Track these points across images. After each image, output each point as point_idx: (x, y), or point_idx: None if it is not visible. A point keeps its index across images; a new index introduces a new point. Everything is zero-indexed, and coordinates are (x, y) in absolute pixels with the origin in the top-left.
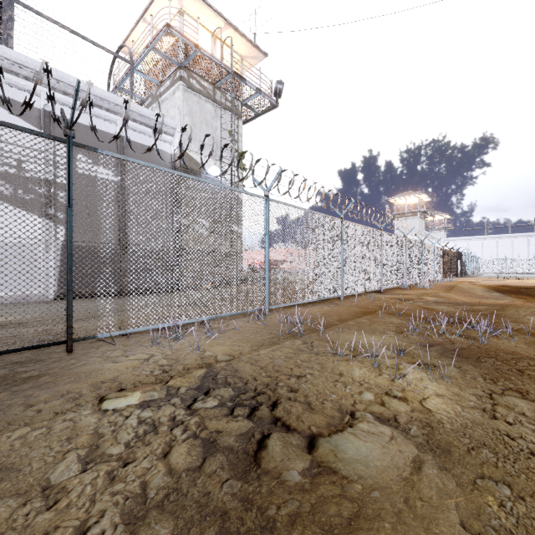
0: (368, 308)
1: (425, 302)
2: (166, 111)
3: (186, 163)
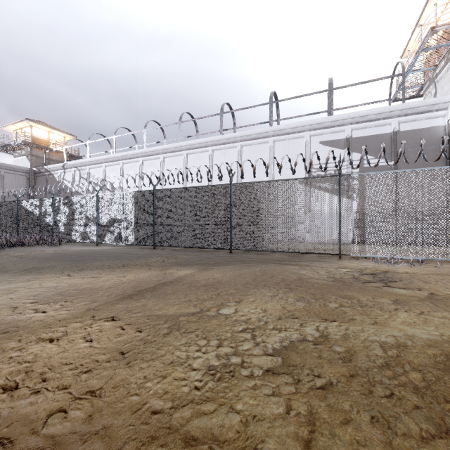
0: None
1: None
2: (441, 89)
3: None
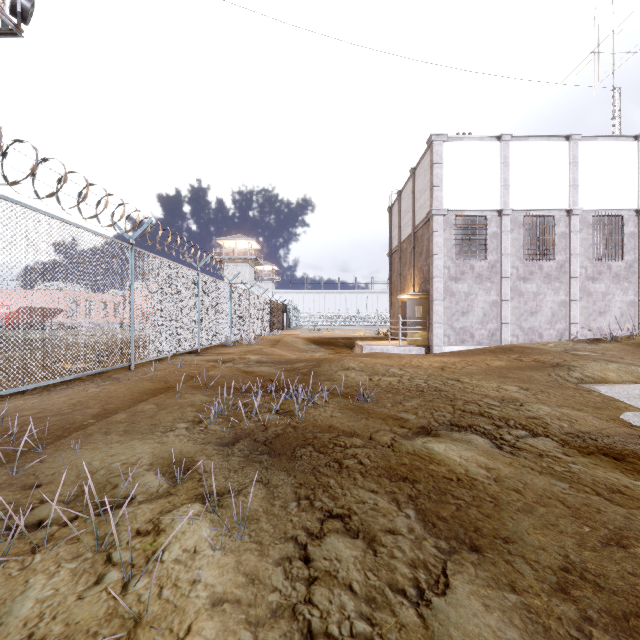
0: (167, 382)
1: (247, 362)
2: None
3: None
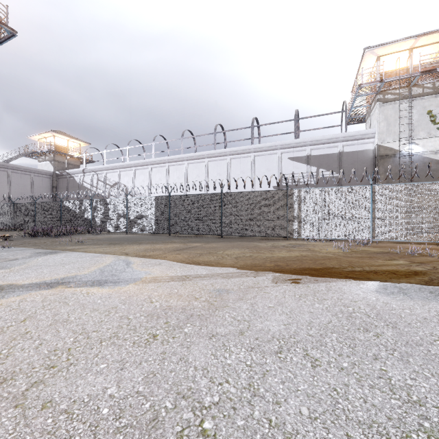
0: None
1: None
2: (372, 122)
3: (382, 152)
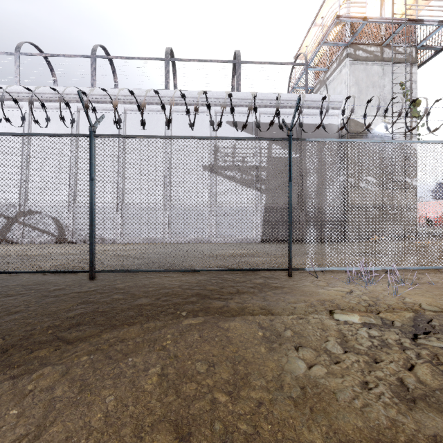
0: None
1: None
2: (333, 90)
3: (352, 128)
